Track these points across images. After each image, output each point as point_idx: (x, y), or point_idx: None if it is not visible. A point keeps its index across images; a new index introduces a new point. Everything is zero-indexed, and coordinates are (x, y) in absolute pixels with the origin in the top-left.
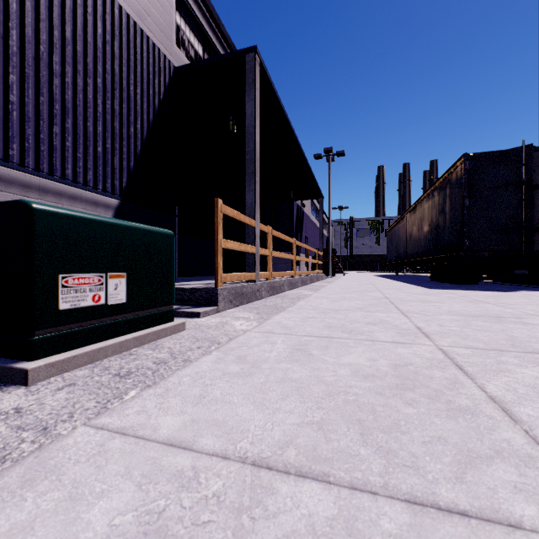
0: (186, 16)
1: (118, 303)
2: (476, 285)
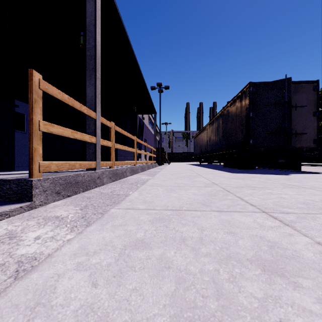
0: None
1: None
2: (255, 169)
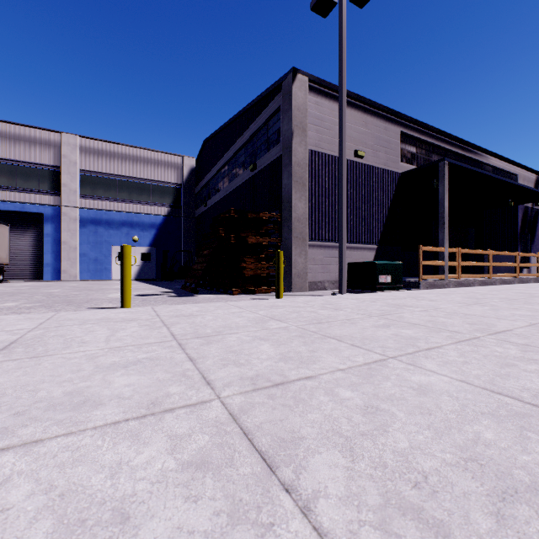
0: (405, 139)
1: (388, 282)
2: None
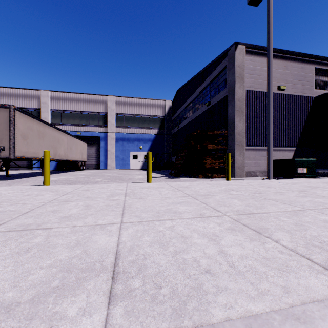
0: (319, 73)
1: (304, 173)
2: None
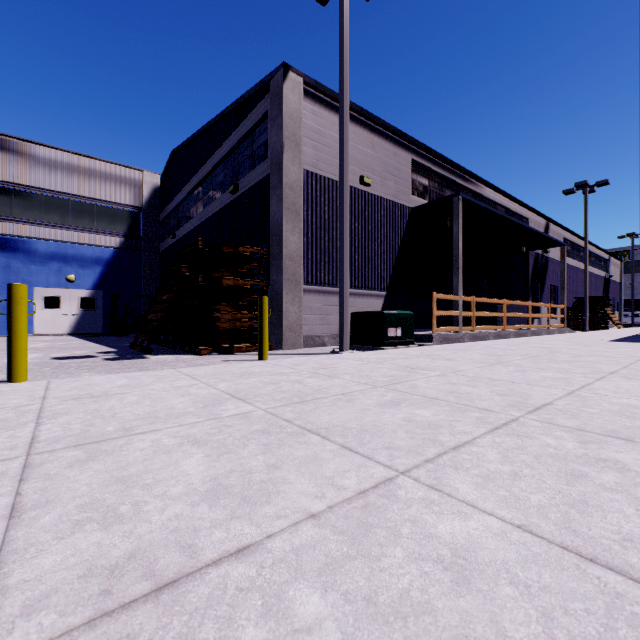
0: (417, 169)
1: (399, 336)
2: None
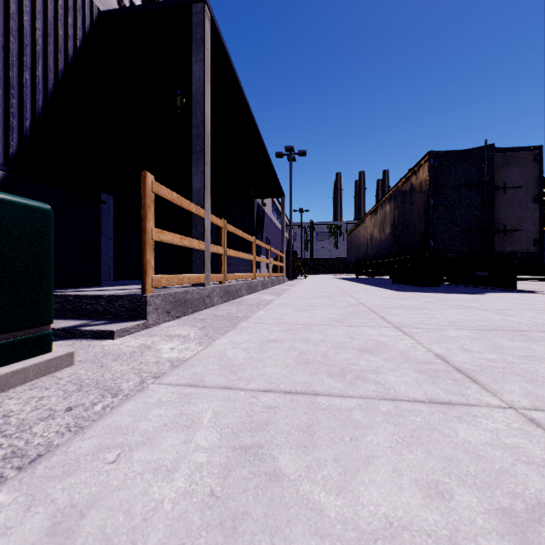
0: None
1: None
2: (439, 287)
